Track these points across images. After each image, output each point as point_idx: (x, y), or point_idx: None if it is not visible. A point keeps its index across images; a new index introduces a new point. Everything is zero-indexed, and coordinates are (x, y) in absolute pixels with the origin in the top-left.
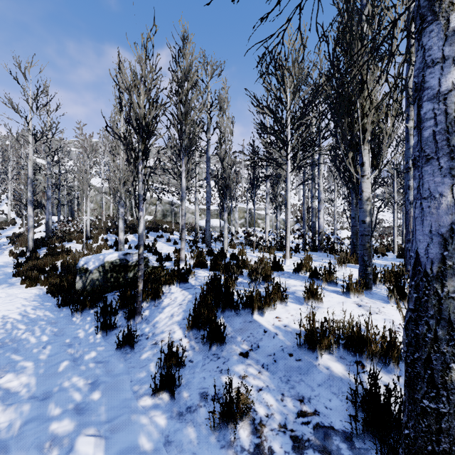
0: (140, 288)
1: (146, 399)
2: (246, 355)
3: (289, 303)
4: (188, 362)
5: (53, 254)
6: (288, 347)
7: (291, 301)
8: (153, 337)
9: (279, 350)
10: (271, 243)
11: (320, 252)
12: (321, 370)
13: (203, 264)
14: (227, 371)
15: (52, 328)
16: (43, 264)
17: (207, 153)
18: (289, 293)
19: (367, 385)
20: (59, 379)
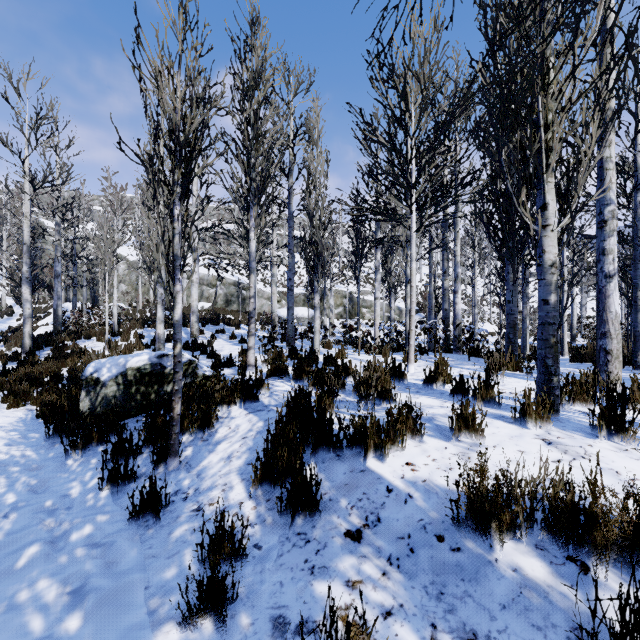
0: (176, 411)
1: (170, 629)
2: (357, 536)
3: (426, 437)
4: (253, 549)
5: (59, 357)
6: (435, 522)
7: (429, 433)
8: (195, 496)
9: (417, 529)
10: (383, 341)
11: (458, 353)
12: (503, 573)
13: (283, 372)
14: (323, 570)
15: (28, 480)
16: (42, 371)
17: (289, 206)
18: (424, 419)
19: (619, 625)
20: (12, 586)
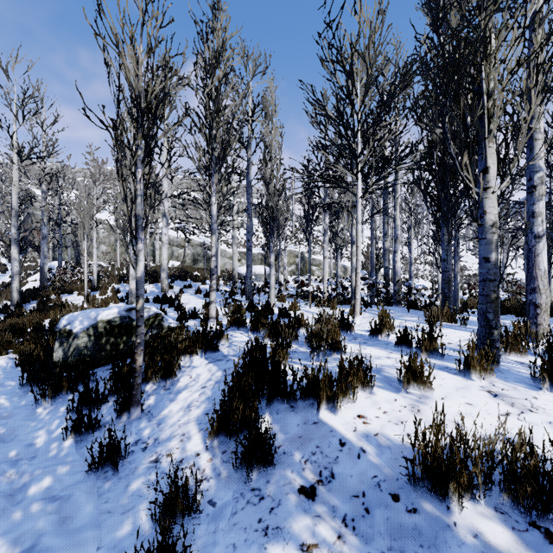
0: (138, 363)
1: None
2: (311, 493)
3: (376, 388)
4: (207, 506)
5: (43, 310)
6: (389, 479)
7: (379, 384)
8: (154, 447)
9: (371, 486)
10: (331, 295)
11: (397, 306)
12: (464, 540)
13: (241, 324)
14: (277, 531)
15: None
16: (27, 322)
17: (247, 176)
18: (373, 370)
19: None
20: None
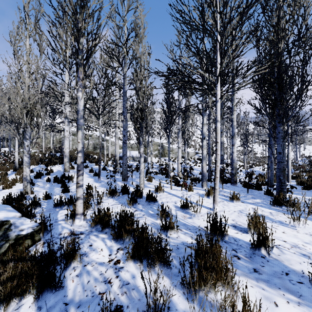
0: None
1: None
2: None
3: None
4: None
5: None
6: None
7: None
8: None
9: None
10: (183, 174)
11: (234, 185)
12: None
13: (106, 224)
14: None
15: None
16: None
17: (123, 87)
18: None
19: None
20: None
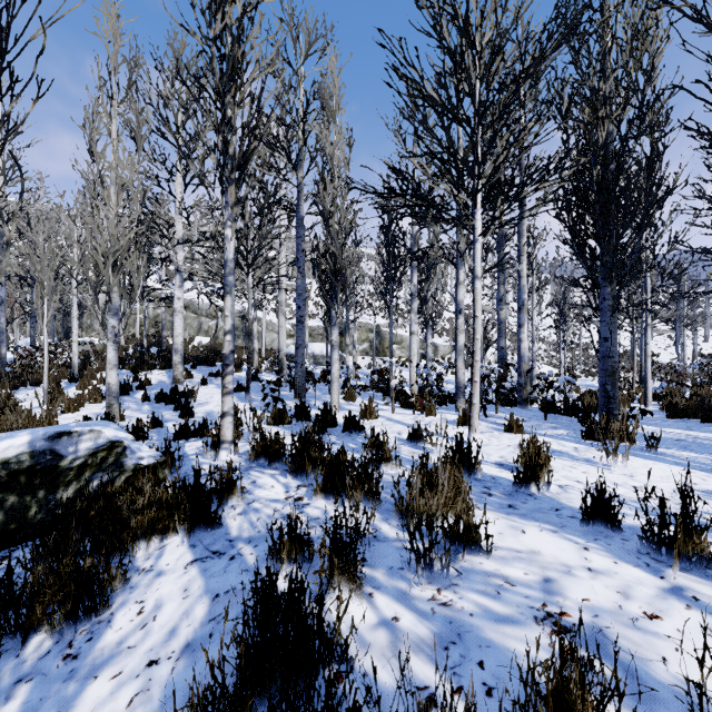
0: None
1: None
2: None
3: None
4: None
5: None
6: None
7: None
8: None
9: None
10: (421, 388)
11: (524, 407)
12: None
13: (275, 456)
14: None
15: None
16: None
17: (297, 209)
18: (583, 639)
19: None
20: None
